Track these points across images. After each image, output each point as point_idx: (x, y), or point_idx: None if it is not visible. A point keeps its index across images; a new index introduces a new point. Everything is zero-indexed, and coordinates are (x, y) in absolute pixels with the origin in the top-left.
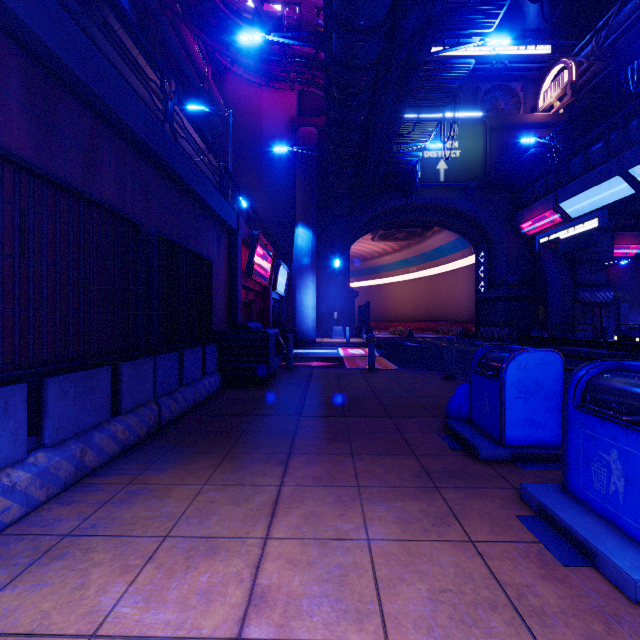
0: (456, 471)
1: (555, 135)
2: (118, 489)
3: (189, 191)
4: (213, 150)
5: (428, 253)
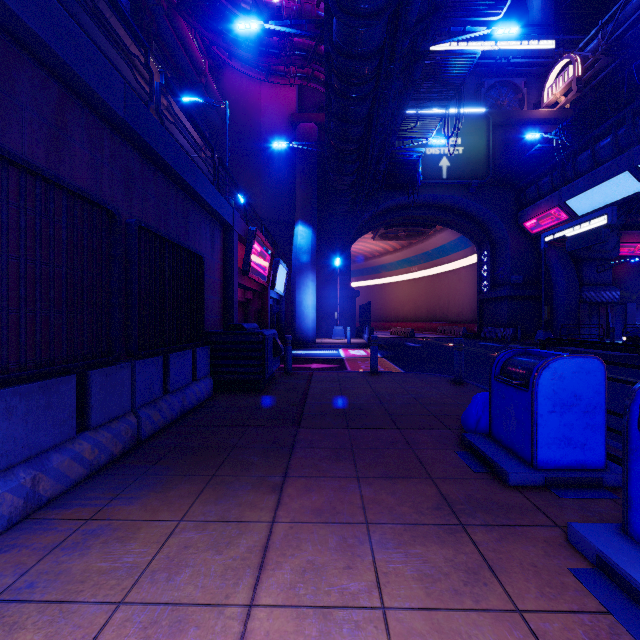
0: (482, 501)
1: (562, 130)
2: (74, 527)
3: (178, 181)
4: (206, 139)
5: (429, 252)
